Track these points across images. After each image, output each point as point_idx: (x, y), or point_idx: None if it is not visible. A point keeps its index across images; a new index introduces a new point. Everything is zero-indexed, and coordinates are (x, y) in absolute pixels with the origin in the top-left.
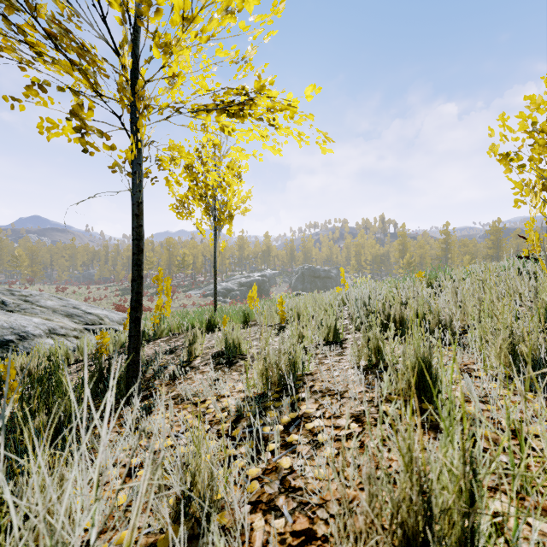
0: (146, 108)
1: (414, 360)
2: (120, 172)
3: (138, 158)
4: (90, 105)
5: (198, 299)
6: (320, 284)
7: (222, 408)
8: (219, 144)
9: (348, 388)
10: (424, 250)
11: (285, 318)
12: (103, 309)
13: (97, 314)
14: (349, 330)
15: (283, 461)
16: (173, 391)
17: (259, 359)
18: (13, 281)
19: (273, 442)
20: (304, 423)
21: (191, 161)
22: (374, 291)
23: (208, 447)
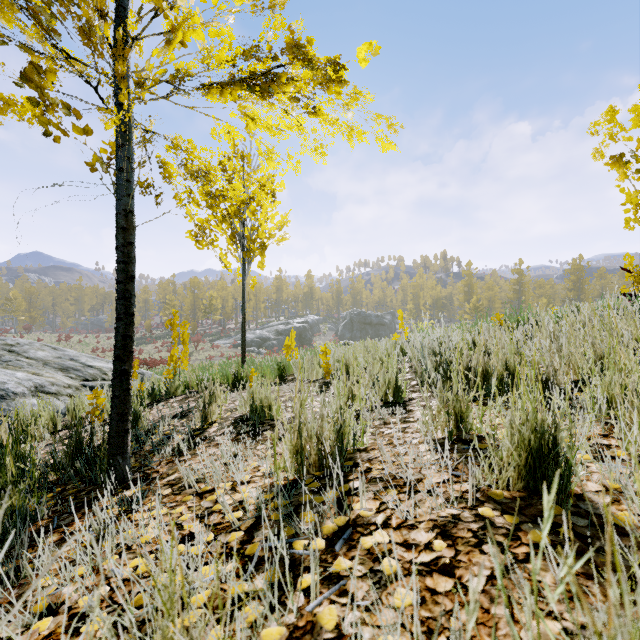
0: (141, 86)
1: (528, 434)
2: (103, 170)
3: (125, 150)
4: (51, 68)
5: (228, 350)
6: (371, 332)
7: (237, 502)
8: (248, 156)
9: (422, 475)
10: (493, 293)
11: (329, 371)
12: (108, 362)
13: (99, 367)
14: (420, 387)
15: (324, 613)
16: (174, 472)
17: (291, 430)
18: (6, 329)
19: (309, 570)
20: (359, 535)
21: (207, 166)
22: (447, 336)
23: (202, 580)
